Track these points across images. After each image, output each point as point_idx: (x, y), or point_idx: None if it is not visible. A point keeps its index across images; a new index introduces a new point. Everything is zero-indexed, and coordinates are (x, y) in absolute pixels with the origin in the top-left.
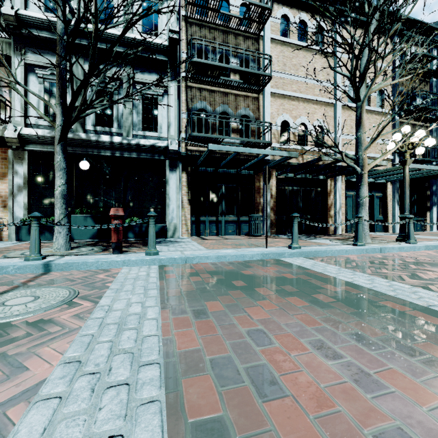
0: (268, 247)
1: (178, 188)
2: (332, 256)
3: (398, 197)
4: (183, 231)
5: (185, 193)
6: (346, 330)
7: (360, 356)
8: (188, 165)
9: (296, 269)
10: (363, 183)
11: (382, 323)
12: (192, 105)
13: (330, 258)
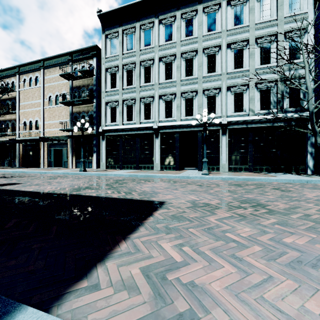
0: None
1: None
2: None
3: (71, 149)
4: None
5: None
6: None
7: None
8: None
9: None
10: None
11: None
12: (0, 123)
13: None
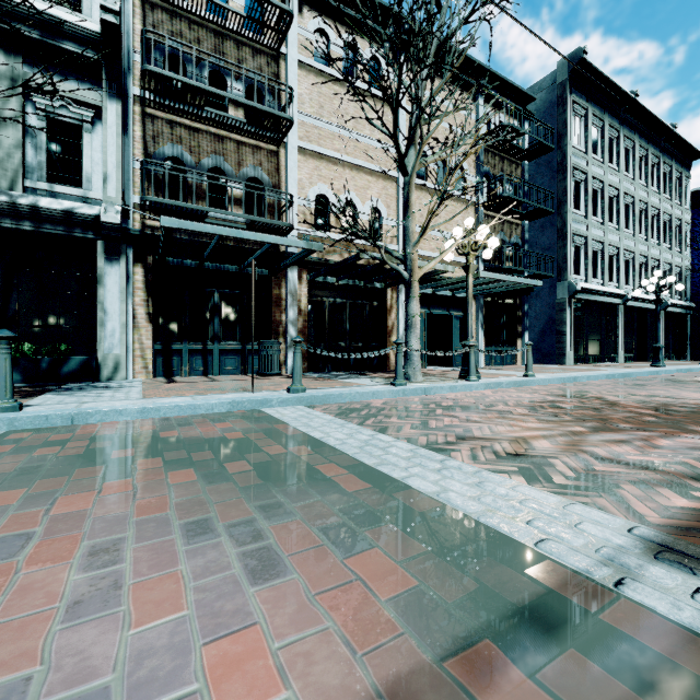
0: (258, 391)
1: (123, 292)
2: (351, 402)
3: (483, 318)
4: (136, 369)
5: (140, 301)
6: (195, 515)
7: (152, 557)
8: (147, 253)
9: (263, 424)
10: (412, 295)
11: (271, 498)
12: (156, 149)
13: (344, 405)
